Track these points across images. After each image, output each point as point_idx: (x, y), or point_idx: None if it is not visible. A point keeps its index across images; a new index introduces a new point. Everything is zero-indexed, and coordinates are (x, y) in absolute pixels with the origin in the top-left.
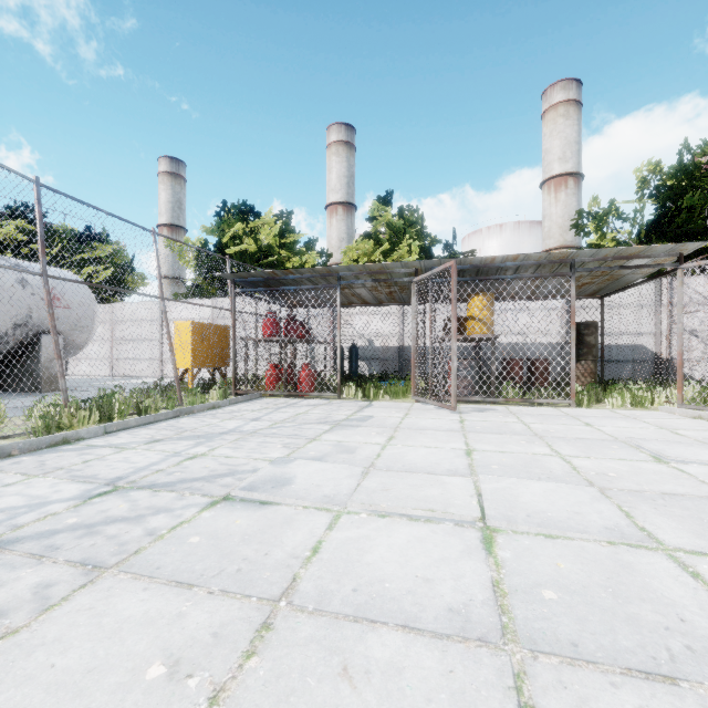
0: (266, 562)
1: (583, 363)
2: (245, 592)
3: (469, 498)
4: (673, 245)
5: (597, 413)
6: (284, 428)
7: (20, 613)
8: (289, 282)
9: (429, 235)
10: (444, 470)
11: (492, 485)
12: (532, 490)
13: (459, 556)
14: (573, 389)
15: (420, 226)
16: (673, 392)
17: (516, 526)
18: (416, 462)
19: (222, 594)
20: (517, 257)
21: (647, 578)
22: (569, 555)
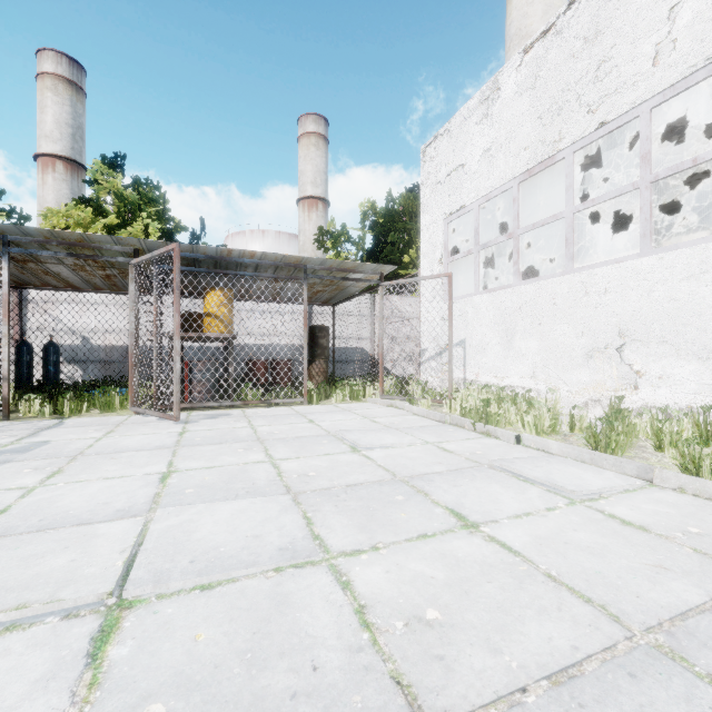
0: None
1: (318, 363)
2: None
3: (117, 556)
4: (376, 265)
5: (323, 408)
6: None
7: None
8: None
9: (173, 218)
10: (110, 513)
11: (168, 522)
12: (218, 517)
13: (23, 697)
14: (306, 388)
15: (163, 206)
16: (379, 385)
17: (166, 585)
18: (70, 509)
19: None
20: (254, 254)
21: (299, 611)
22: (220, 612)
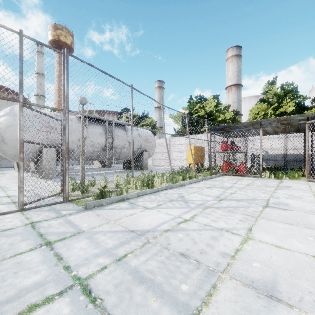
0: (311, 224)
1: None
2: (314, 229)
3: None
4: None
5: None
6: (253, 187)
7: (248, 221)
8: (233, 127)
9: (302, 95)
10: None
11: None
12: None
13: None
14: None
15: (295, 91)
16: None
17: None
18: None
19: (307, 228)
20: None
21: None
22: None
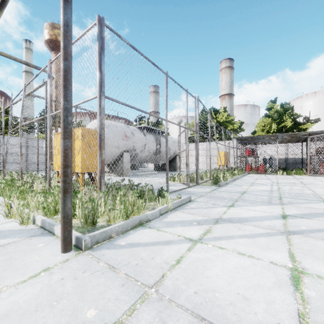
0: None
1: None
2: None
3: None
4: None
5: None
6: (282, 179)
7: (305, 188)
8: (254, 138)
9: (297, 114)
10: None
11: None
12: None
13: None
14: None
15: (291, 110)
16: None
17: None
18: None
19: None
20: None
21: None
22: None
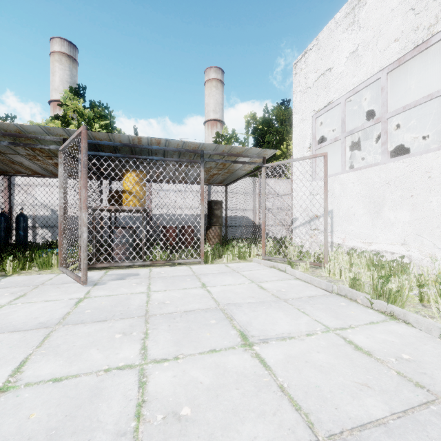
0: None
1: (213, 229)
2: None
3: None
4: (260, 149)
5: (216, 268)
6: None
7: None
8: None
9: (116, 128)
10: None
11: None
12: None
13: None
14: (202, 250)
15: (110, 120)
16: (260, 246)
17: None
18: None
19: None
20: (159, 141)
21: None
22: None
